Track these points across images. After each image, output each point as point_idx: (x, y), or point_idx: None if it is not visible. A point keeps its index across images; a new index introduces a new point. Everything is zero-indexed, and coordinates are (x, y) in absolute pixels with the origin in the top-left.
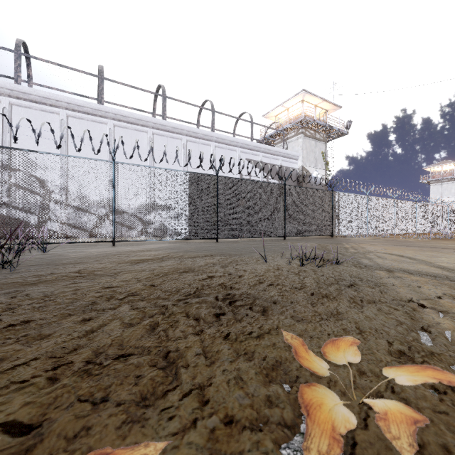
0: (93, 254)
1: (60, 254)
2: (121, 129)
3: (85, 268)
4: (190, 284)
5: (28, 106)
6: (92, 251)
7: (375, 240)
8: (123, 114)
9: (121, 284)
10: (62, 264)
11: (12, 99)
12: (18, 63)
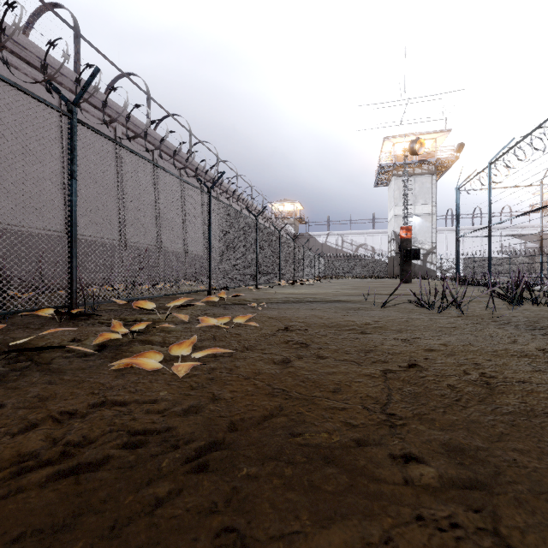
0: None
1: None
2: None
3: None
4: None
5: None
6: None
7: None
8: None
9: None
10: None
11: None
12: None
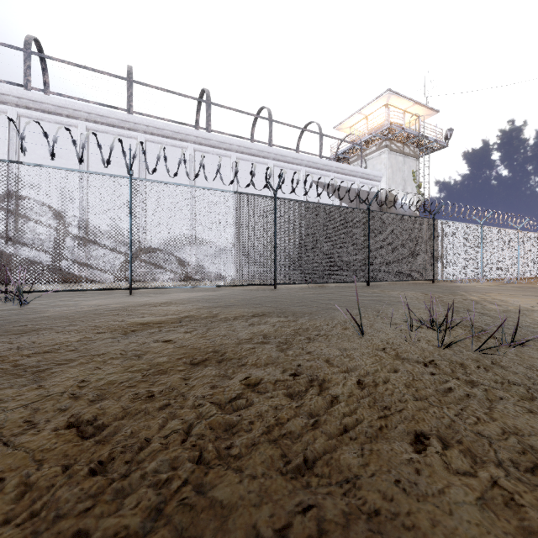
0: (83, 311)
1: (37, 309)
2: (154, 144)
3: (23, 345)
4: (191, 424)
5: (40, 118)
6: (91, 304)
7: (502, 288)
8: (157, 126)
9: (14, 416)
10: (2, 334)
11: (20, 109)
12: (28, 64)
